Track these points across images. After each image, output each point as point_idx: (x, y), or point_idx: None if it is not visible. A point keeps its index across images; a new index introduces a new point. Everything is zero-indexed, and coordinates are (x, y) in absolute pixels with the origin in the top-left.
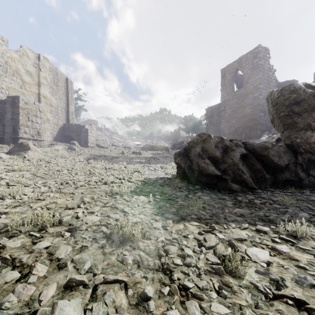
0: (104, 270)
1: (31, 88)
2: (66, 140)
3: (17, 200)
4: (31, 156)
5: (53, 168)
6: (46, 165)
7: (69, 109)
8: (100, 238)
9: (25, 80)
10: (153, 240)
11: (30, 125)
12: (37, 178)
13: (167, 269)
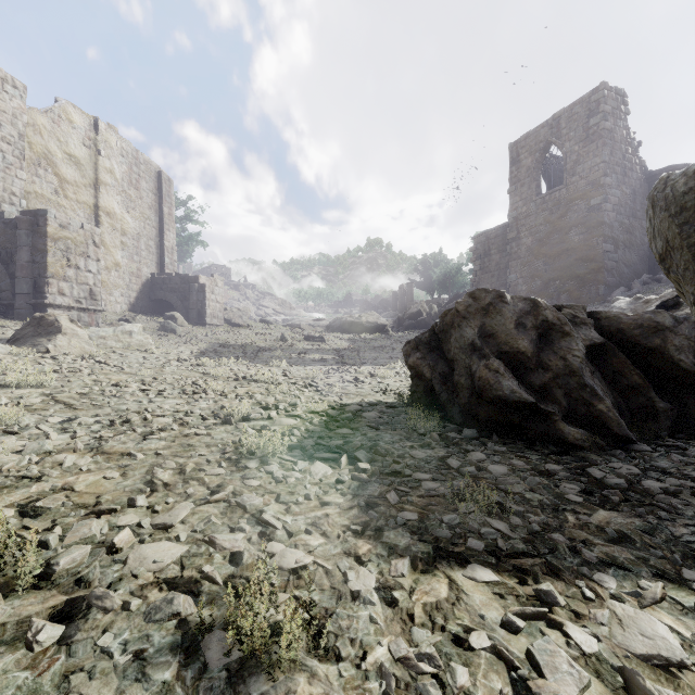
0: None
1: (78, 194)
2: (157, 310)
3: None
4: (62, 349)
5: (107, 378)
6: (93, 369)
7: (165, 240)
8: (160, 651)
9: (66, 177)
10: (347, 665)
11: (73, 277)
12: (53, 408)
13: None
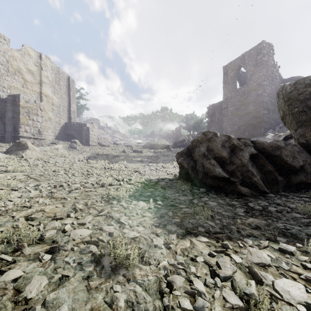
0: None
1: (32, 87)
2: (67, 139)
3: None
4: (29, 156)
5: (50, 168)
6: (43, 165)
7: (71, 107)
8: (87, 262)
9: (27, 79)
10: (153, 266)
11: (31, 124)
12: (29, 180)
13: None
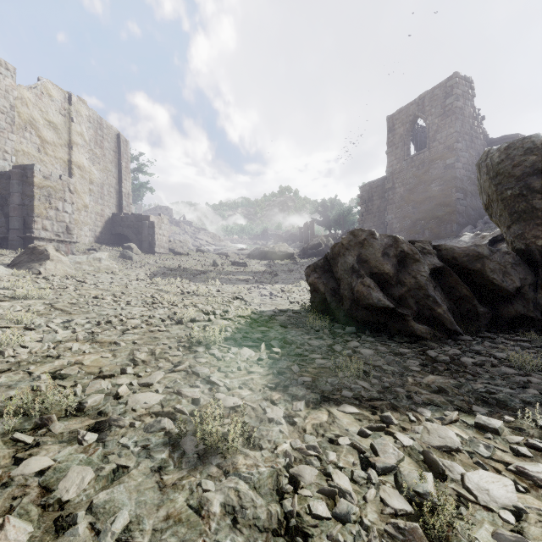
0: (158, 535)
1: (56, 151)
2: (117, 242)
3: (7, 358)
4: (51, 271)
5: (87, 293)
6: (76, 286)
7: (123, 187)
8: (157, 446)
9: (46, 139)
10: (266, 452)
11: (54, 216)
12: (54, 313)
13: (297, 530)
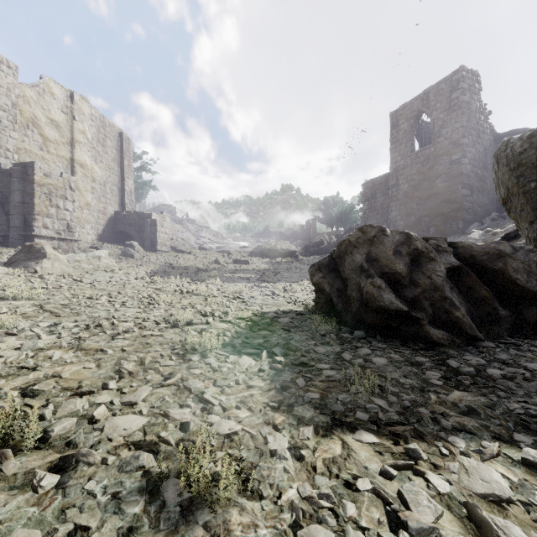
0: None
1: (58, 150)
2: (119, 240)
3: None
4: (47, 270)
5: (82, 293)
6: (71, 286)
7: (125, 185)
8: (131, 493)
9: (48, 137)
10: (268, 502)
11: (54, 214)
12: (42, 316)
13: None
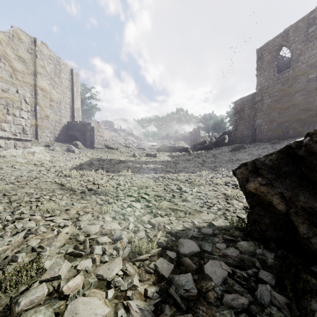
0: None
1: (24, 78)
2: (70, 140)
3: None
4: None
5: None
6: None
7: (74, 104)
8: None
9: (17, 68)
10: None
11: (11, 120)
12: None
13: None
